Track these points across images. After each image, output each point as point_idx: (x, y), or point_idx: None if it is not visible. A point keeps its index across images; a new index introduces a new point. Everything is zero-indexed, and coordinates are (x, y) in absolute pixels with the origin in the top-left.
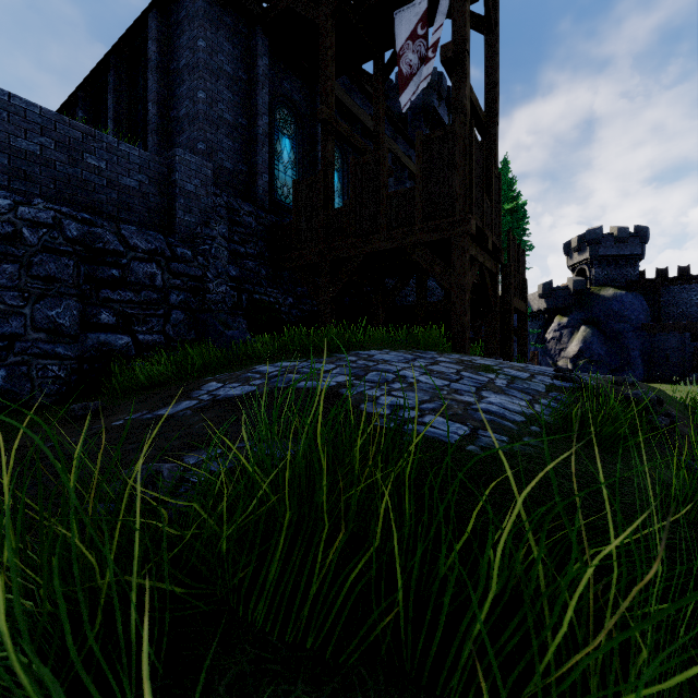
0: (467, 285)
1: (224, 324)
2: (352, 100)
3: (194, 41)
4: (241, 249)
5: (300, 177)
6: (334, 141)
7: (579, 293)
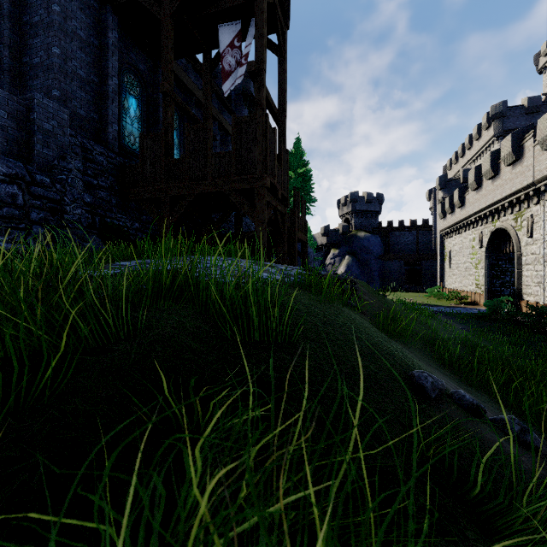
0: (264, 219)
1: (81, 238)
2: (188, 76)
3: (49, 4)
4: (94, 181)
5: (145, 130)
6: (173, 109)
7: (345, 234)
